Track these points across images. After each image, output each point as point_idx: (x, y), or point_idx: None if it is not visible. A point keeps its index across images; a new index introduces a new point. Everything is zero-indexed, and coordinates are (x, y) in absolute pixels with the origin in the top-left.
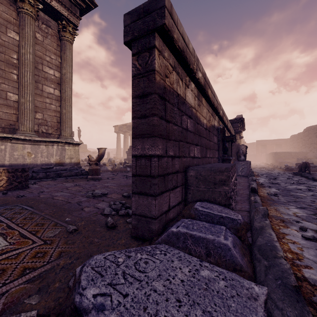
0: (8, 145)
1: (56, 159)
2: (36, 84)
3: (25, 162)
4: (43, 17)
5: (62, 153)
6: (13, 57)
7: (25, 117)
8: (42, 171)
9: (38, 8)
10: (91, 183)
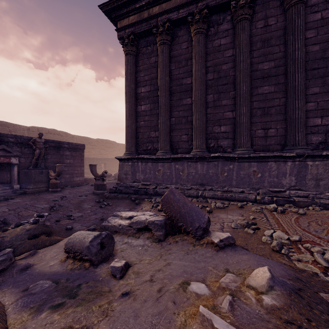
0: None
1: None
2: None
3: None
4: None
5: None
6: None
7: None
8: None
9: None
10: None
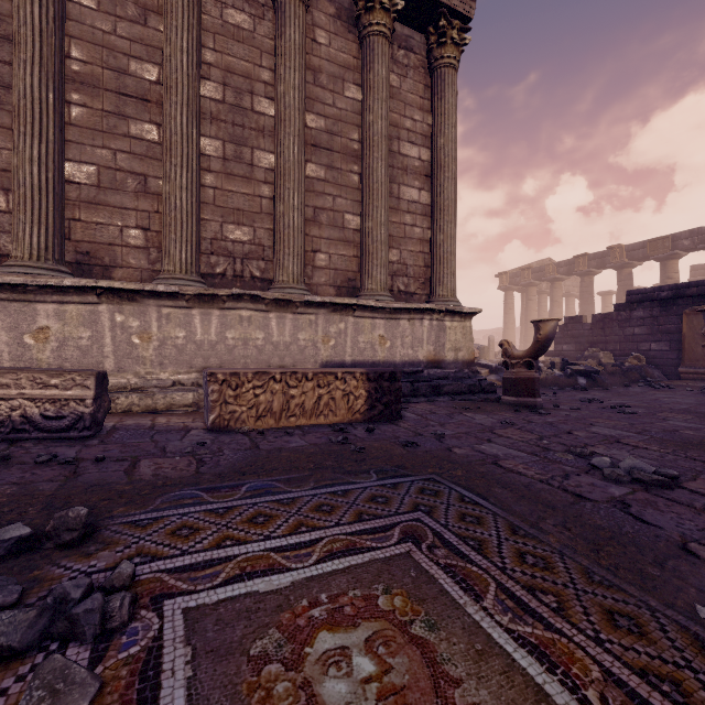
0: (349, 322)
1: (428, 352)
2: (389, 186)
3: (374, 357)
4: (400, 34)
5: (439, 338)
6: (353, 139)
7: (373, 260)
8: (404, 378)
9: (396, 11)
10: (541, 420)
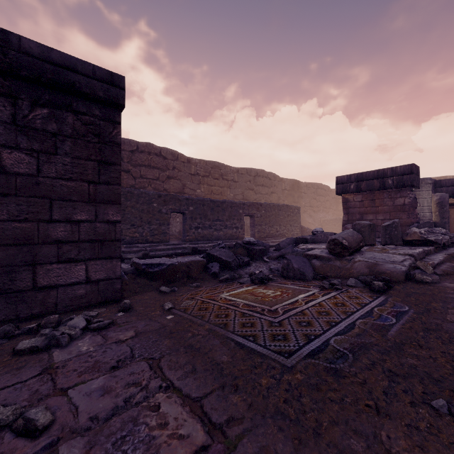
0: None
1: None
2: None
3: None
4: None
5: None
6: None
7: None
8: None
9: None
10: None
